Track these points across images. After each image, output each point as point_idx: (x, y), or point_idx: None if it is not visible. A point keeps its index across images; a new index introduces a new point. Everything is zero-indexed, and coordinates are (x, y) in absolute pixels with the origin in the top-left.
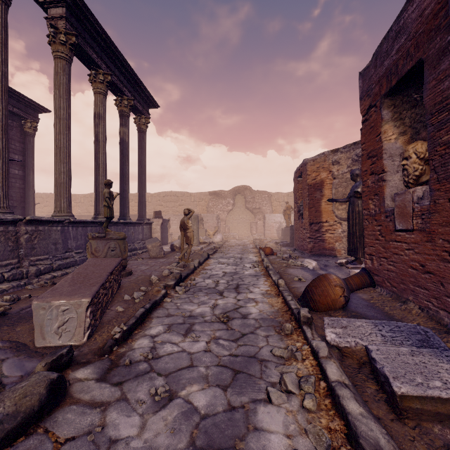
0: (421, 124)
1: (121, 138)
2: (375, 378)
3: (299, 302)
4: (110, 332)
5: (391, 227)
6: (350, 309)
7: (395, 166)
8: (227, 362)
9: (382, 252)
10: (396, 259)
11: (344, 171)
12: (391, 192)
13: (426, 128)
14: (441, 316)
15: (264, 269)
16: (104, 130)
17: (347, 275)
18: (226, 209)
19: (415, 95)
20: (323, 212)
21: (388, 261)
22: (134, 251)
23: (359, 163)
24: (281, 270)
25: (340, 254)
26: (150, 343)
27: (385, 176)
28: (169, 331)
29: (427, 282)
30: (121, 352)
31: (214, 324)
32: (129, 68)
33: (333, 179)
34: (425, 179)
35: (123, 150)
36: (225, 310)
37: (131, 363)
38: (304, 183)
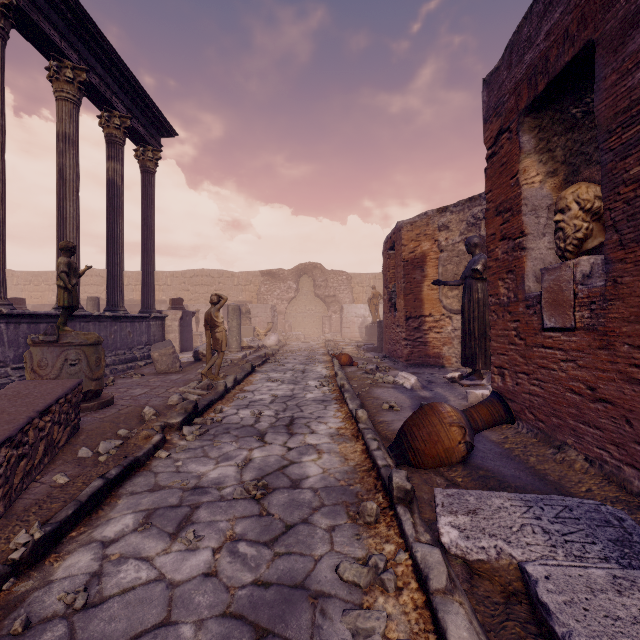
0: (582, 158)
1: (110, 178)
2: (541, 636)
3: (391, 453)
4: (12, 540)
5: (537, 324)
6: (474, 462)
7: (540, 225)
8: (245, 604)
9: (521, 363)
10: (544, 376)
11: (455, 241)
12: (534, 267)
13: (590, 163)
14: (628, 477)
15: (337, 390)
16: (75, 162)
17: (463, 399)
18: (285, 297)
19: (574, 109)
20: (425, 301)
21: (530, 378)
22: (132, 362)
23: (477, 228)
24: (363, 391)
25: (450, 364)
26: (94, 562)
27: (526, 242)
28: (142, 528)
29: (601, 416)
30: (18, 594)
31: (236, 504)
32: (121, 65)
33: (440, 252)
34: (591, 245)
35: (112, 198)
36: (262, 471)
37: (30, 625)
38: (398, 258)
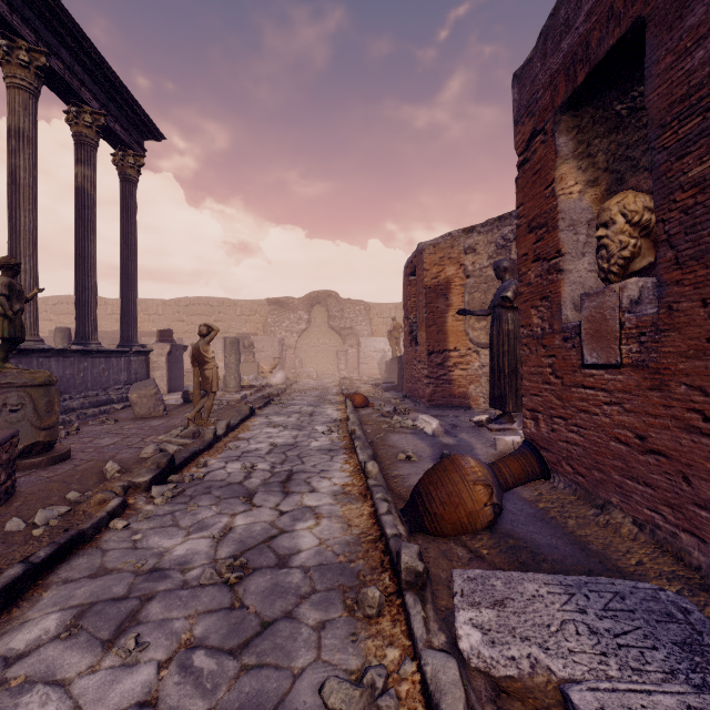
0: (628, 164)
1: (79, 186)
2: None
3: (403, 518)
4: None
5: (575, 359)
6: (503, 527)
7: (580, 243)
8: None
9: (557, 406)
10: (584, 422)
11: (483, 265)
12: (572, 292)
13: (637, 170)
14: (686, 546)
15: (348, 436)
16: (31, 164)
17: (491, 446)
18: (296, 329)
19: (619, 105)
20: (449, 334)
21: (568, 424)
22: (106, 405)
23: (508, 251)
24: (378, 437)
25: (477, 405)
26: None
27: (563, 263)
28: (66, 634)
29: (652, 471)
30: None
31: (202, 593)
32: (91, 50)
33: (466, 278)
34: (639, 266)
35: (82, 209)
36: (243, 545)
37: None
38: (420, 285)
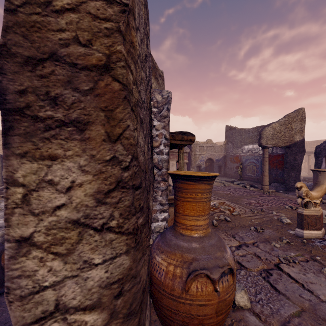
0: None
1: None
2: None
3: None
4: None
5: None
6: None
7: None
8: None
9: None
10: None
11: None
12: None
13: None
14: None
15: None
16: None
17: None
18: None
19: None
20: None
21: None
22: None
23: None
24: None
25: None
26: None
27: None
28: None
29: None
30: None
31: None
32: None
33: None
34: None
35: None
36: None
37: None
38: None
